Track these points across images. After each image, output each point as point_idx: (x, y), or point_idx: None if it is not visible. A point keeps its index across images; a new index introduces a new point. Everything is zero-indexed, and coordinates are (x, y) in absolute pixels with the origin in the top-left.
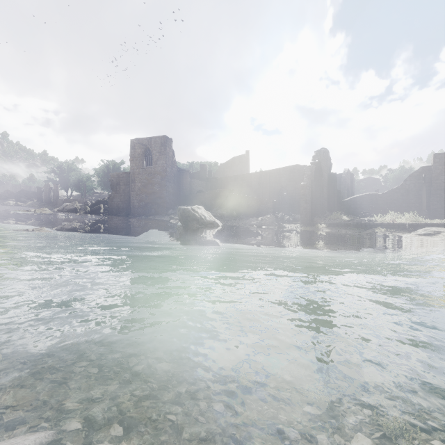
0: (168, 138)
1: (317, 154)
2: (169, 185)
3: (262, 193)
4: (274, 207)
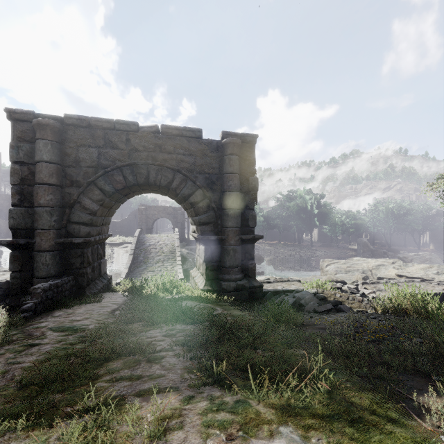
0: None
1: None
2: None
3: None
4: None
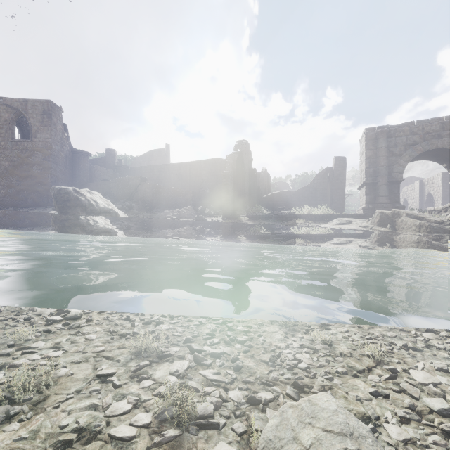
0: (55, 104)
1: (239, 144)
2: (56, 168)
3: (182, 187)
4: (194, 199)
